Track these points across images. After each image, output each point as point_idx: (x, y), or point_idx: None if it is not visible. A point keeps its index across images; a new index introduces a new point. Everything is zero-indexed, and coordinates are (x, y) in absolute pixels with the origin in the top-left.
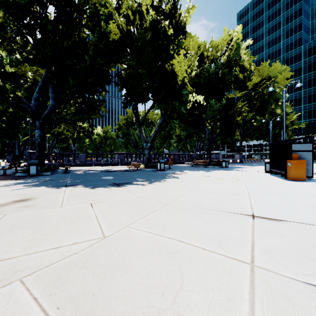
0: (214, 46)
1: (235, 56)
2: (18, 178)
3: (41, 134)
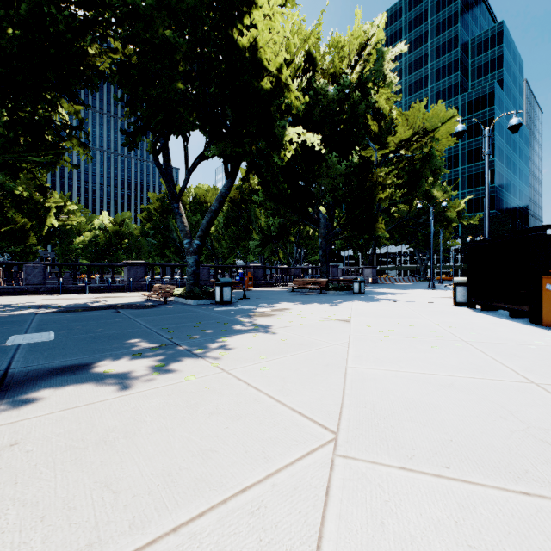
0: (335, 47)
1: (375, 74)
2: None
3: None
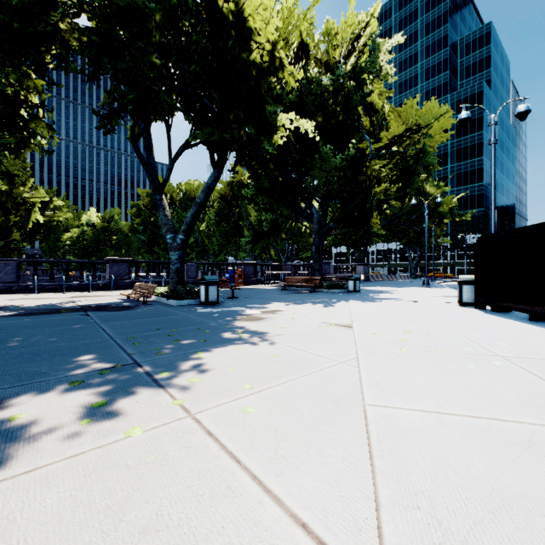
0: (329, 34)
1: (370, 64)
2: None
3: None
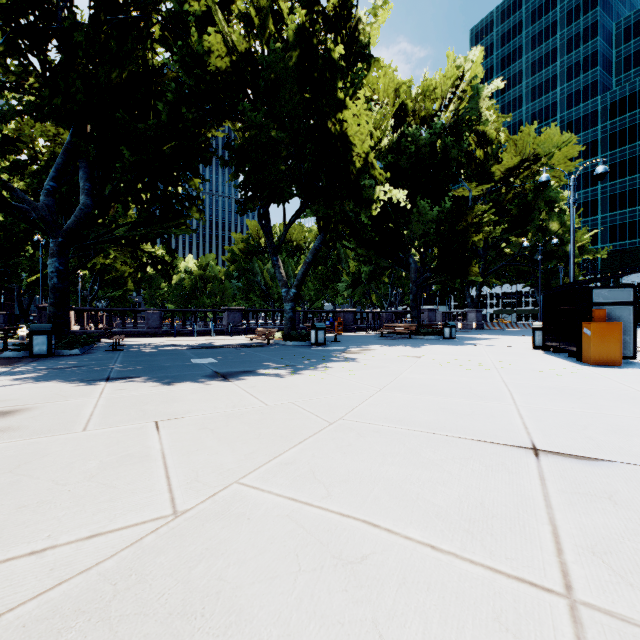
0: (426, 90)
1: (470, 110)
2: (4, 362)
3: (61, 268)
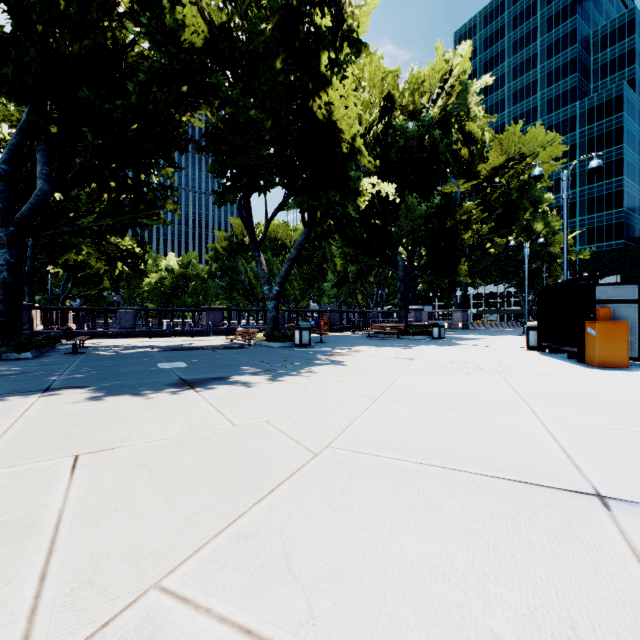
0: (414, 82)
1: (458, 105)
2: None
3: (12, 260)
